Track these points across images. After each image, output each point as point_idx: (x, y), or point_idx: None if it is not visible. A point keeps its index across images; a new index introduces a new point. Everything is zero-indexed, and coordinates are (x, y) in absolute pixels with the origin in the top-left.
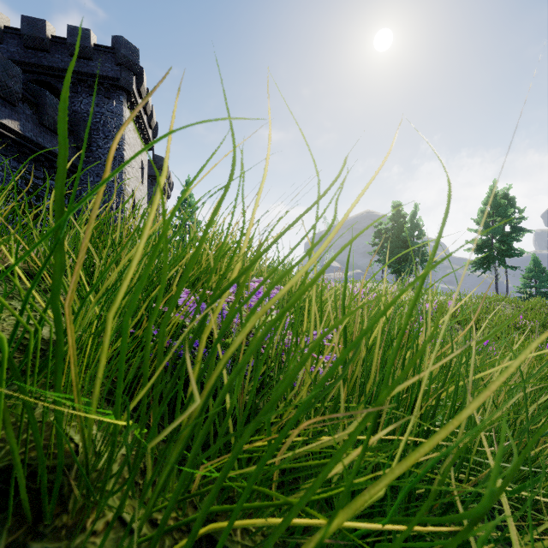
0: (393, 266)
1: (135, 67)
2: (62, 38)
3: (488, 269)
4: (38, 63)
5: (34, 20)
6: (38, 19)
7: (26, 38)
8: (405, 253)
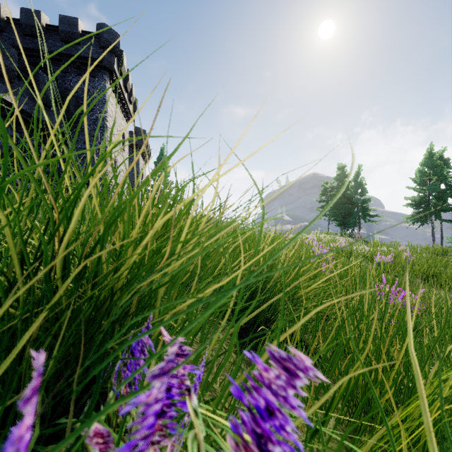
0: (339, 220)
1: (116, 49)
2: (55, 26)
3: (425, 222)
4: (34, 48)
5: (31, 11)
6: (35, 10)
7: (24, 26)
8: (349, 209)
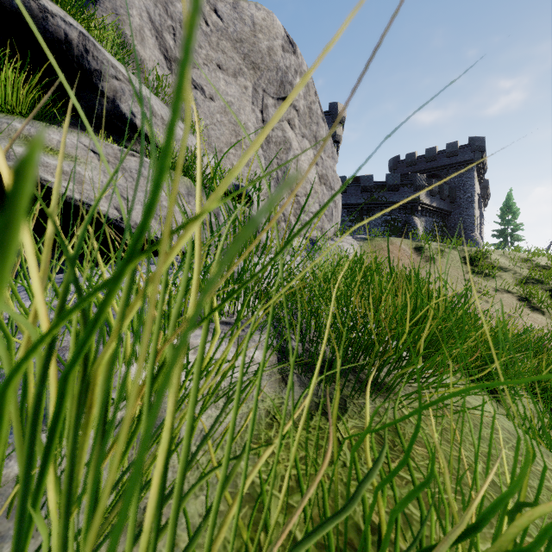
0: None
1: (482, 148)
2: (442, 151)
3: None
4: (431, 168)
5: (431, 149)
6: (432, 147)
7: (427, 158)
8: None
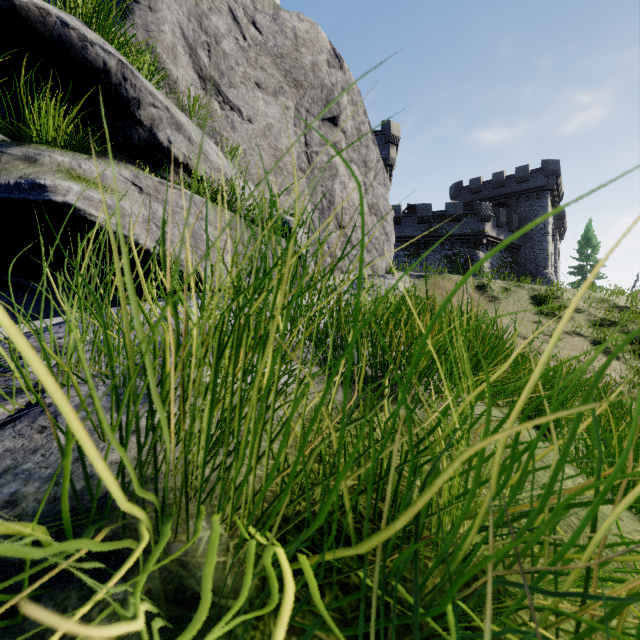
0: None
1: (557, 172)
2: (511, 175)
3: None
4: (498, 195)
5: (498, 174)
6: (500, 172)
7: (493, 184)
8: None
